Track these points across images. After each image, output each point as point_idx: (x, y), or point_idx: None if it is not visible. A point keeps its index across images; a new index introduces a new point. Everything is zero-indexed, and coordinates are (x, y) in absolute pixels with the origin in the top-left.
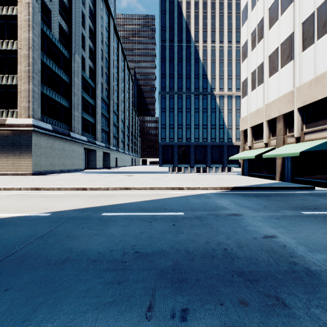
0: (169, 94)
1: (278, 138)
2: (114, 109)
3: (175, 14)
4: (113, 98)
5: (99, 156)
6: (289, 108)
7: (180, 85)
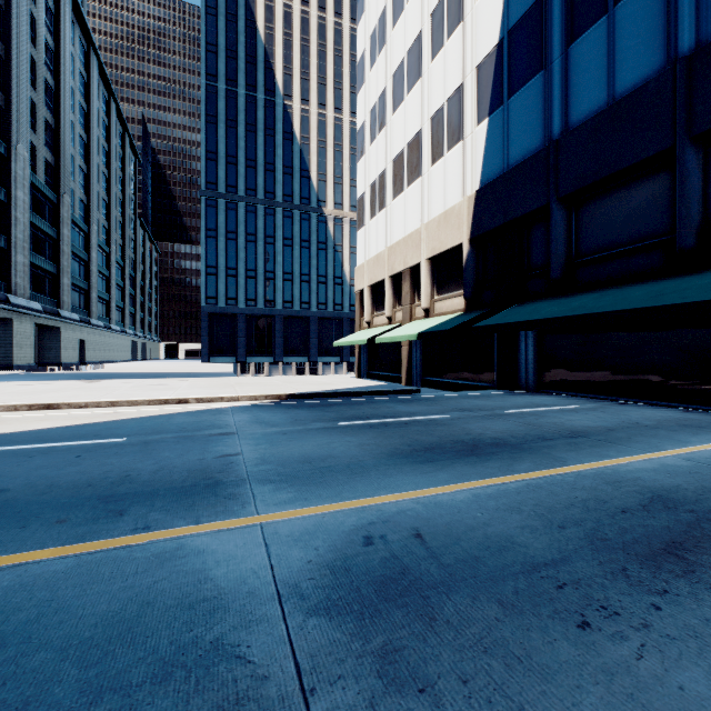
0: (227, 199)
1: (404, 308)
2: (74, 216)
3: (240, 23)
4: (73, 188)
5: (22, 335)
6: (416, 257)
7: (251, 182)
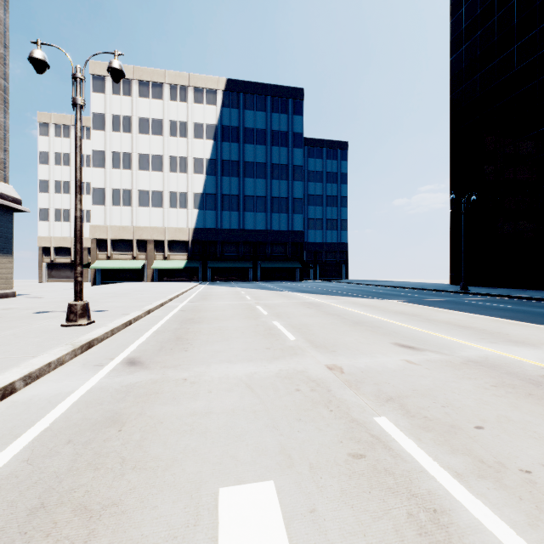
0: None
1: (150, 255)
2: None
3: None
4: None
5: None
6: (161, 237)
7: None
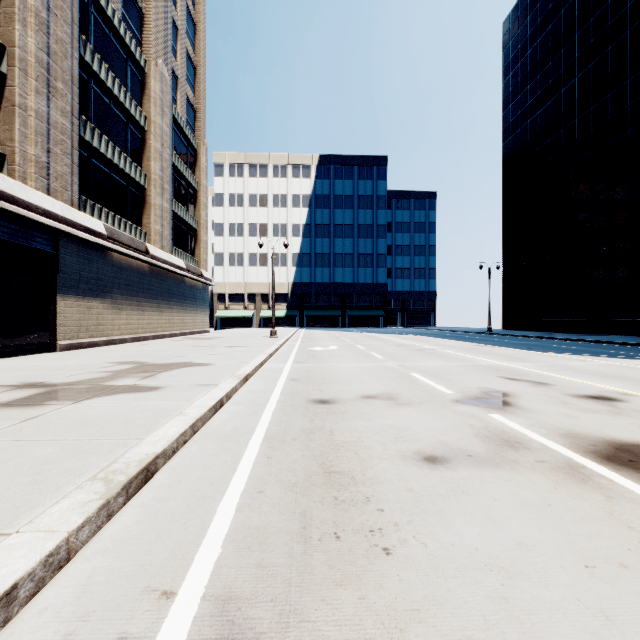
0: None
1: (258, 305)
2: None
3: None
4: None
5: None
6: (266, 291)
7: None
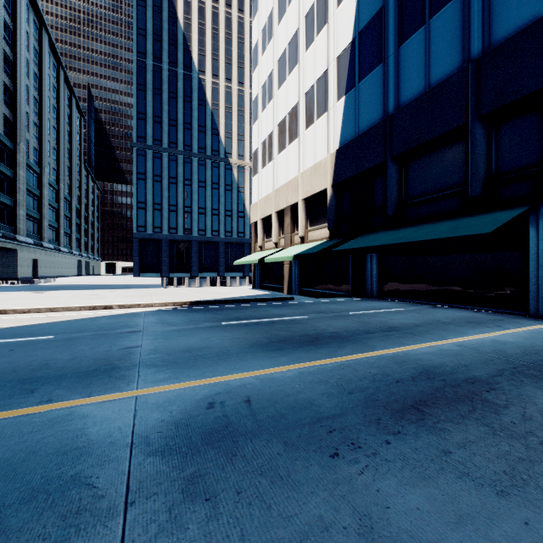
0: (154, 150)
1: (286, 236)
2: (29, 160)
3: (164, 13)
4: (28, 138)
5: None
6: (295, 198)
7: (173, 137)
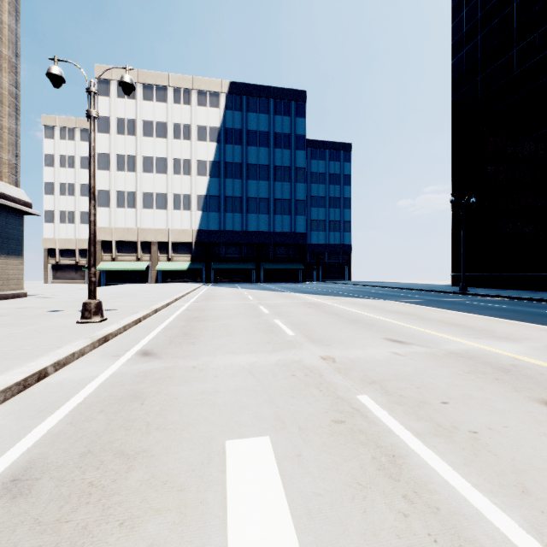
0: None
1: (154, 256)
2: None
3: None
4: None
5: None
6: (165, 239)
7: None
